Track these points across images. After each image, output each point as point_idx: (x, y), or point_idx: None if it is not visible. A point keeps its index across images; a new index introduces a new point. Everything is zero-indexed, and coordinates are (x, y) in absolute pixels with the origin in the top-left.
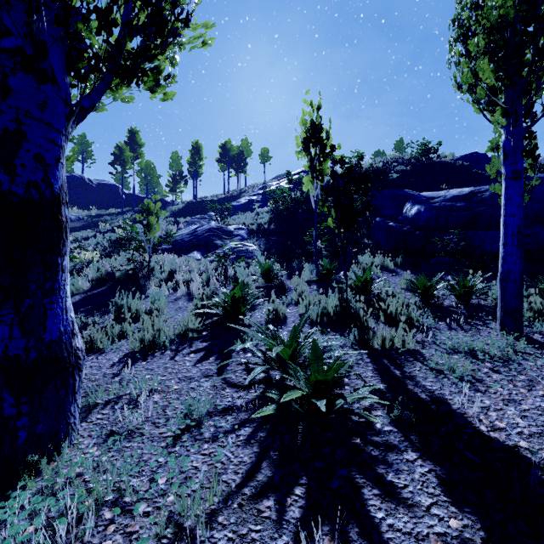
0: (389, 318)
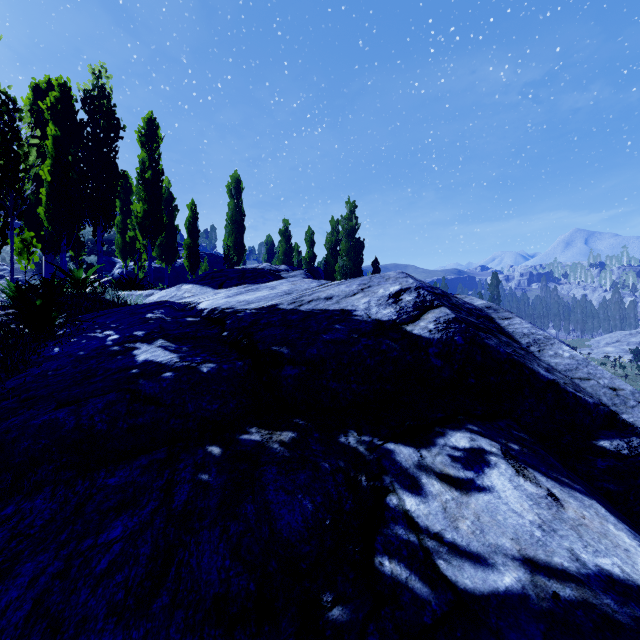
0: None
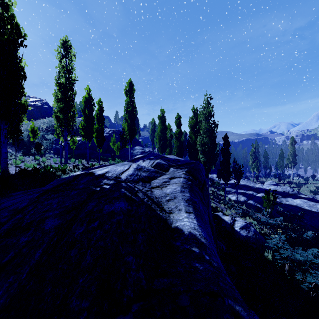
0: (46, 164)
